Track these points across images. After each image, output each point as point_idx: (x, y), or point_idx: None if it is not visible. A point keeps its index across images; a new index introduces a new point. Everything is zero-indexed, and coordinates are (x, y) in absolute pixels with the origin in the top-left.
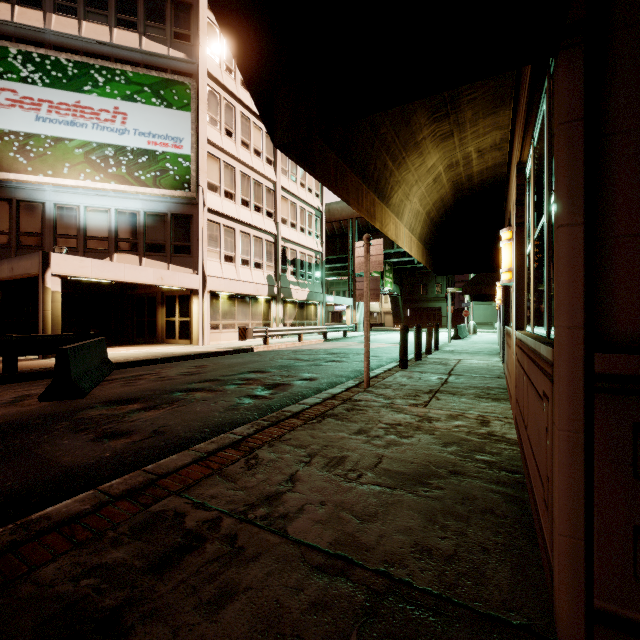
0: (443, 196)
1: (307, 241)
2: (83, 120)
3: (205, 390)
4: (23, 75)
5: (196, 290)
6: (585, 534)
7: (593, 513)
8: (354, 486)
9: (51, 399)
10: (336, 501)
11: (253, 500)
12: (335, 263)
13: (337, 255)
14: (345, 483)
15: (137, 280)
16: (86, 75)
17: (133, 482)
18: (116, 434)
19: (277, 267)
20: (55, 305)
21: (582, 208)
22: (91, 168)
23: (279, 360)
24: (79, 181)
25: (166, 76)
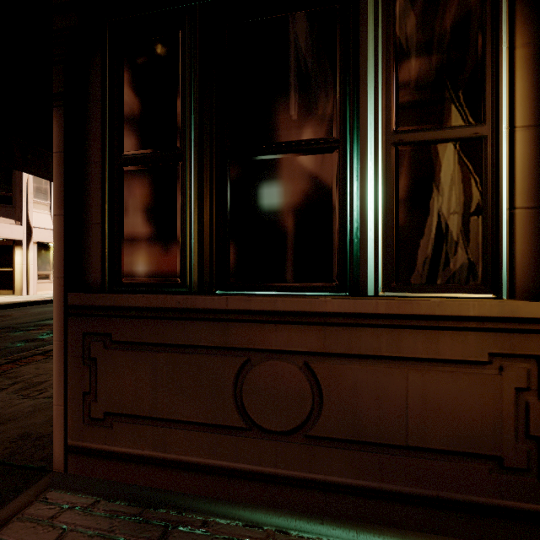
0: None
1: None
2: None
3: None
4: None
5: (19, 241)
6: (64, 402)
7: (68, 388)
8: (26, 401)
9: None
10: None
11: None
12: None
13: None
14: (20, 400)
15: None
16: None
17: None
18: None
19: None
20: None
21: (63, 205)
22: None
23: None
24: None
25: None
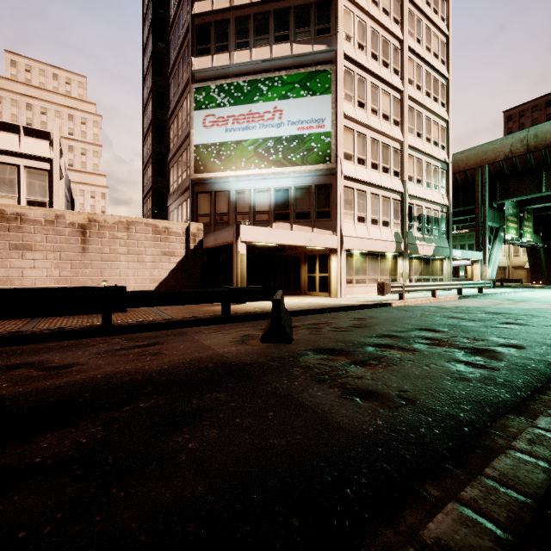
0: None
1: (432, 195)
2: (253, 124)
3: (395, 347)
4: (218, 102)
5: (335, 249)
6: None
7: None
8: None
9: (268, 341)
10: None
11: None
12: (454, 216)
13: (460, 207)
14: None
15: (293, 243)
16: (255, 89)
17: (503, 502)
18: (360, 393)
19: (403, 224)
20: (242, 264)
21: None
22: (258, 159)
23: (435, 317)
24: (251, 170)
25: (311, 69)
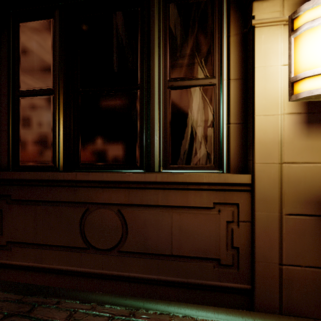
0: None
1: None
2: None
3: None
4: None
5: None
6: None
7: None
8: None
9: None
10: None
11: None
12: None
13: None
14: None
15: None
16: None
17: None
18: None
19: None
20: None
21: None
22: None
23: None
24: None
25: None
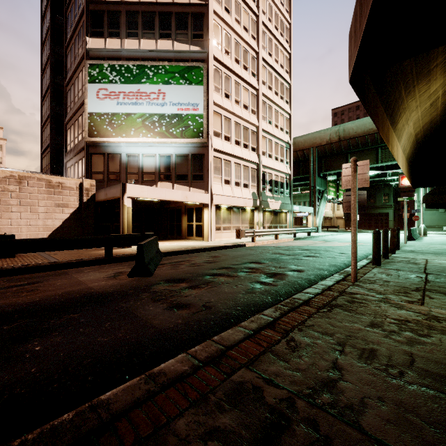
0: (433, 118)
1: (279, 166)
2: (141, 101)
3: (225, 275)
4: (110, 79)
5: (206, 204)
6: None
7: None
8: (402, 384)
9: (134, 276)
10: (393, 399)
11: (312, 384)
12: (298, 181)
13: (300, 175)
14: (391, 379)
15: (172, 199)
16: (143, 72)
17: (210, 350)
18: (180, 305)
19: (259, 186)
20: (128, 215)
21: None
22: (145, 130)
23: (267, 254)
24: (139, 138)
25: (188, 64)
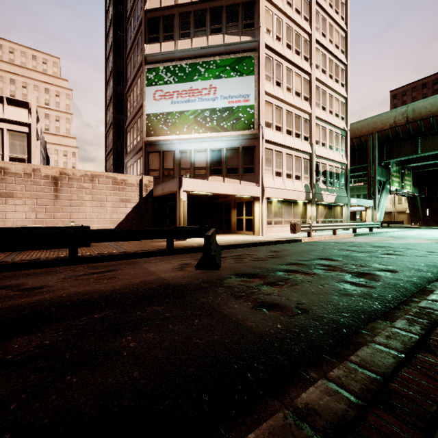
0: None
1: (334, 156)
2: (193, 98)
3: (299, 272)
4: (165, 80)
5: (257, 197)
6: None
7: None
8: None
9: (201, 268)
10: None
11: None
12: (352, 172)
13: (356, 165)
14: None
15: (224, 192)
16: (195, 70)
17: (359, 379)
18: (267, 305)
19: (312, 178)
20: (184, 209)
21: None
22: (197, 126)
23: (333, 250)
24: (191, 135)
25: (239, 55)
